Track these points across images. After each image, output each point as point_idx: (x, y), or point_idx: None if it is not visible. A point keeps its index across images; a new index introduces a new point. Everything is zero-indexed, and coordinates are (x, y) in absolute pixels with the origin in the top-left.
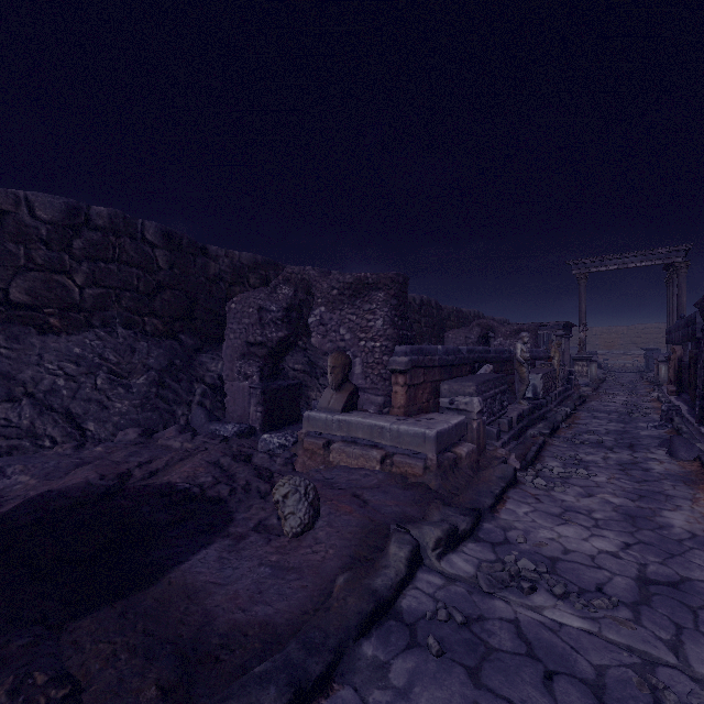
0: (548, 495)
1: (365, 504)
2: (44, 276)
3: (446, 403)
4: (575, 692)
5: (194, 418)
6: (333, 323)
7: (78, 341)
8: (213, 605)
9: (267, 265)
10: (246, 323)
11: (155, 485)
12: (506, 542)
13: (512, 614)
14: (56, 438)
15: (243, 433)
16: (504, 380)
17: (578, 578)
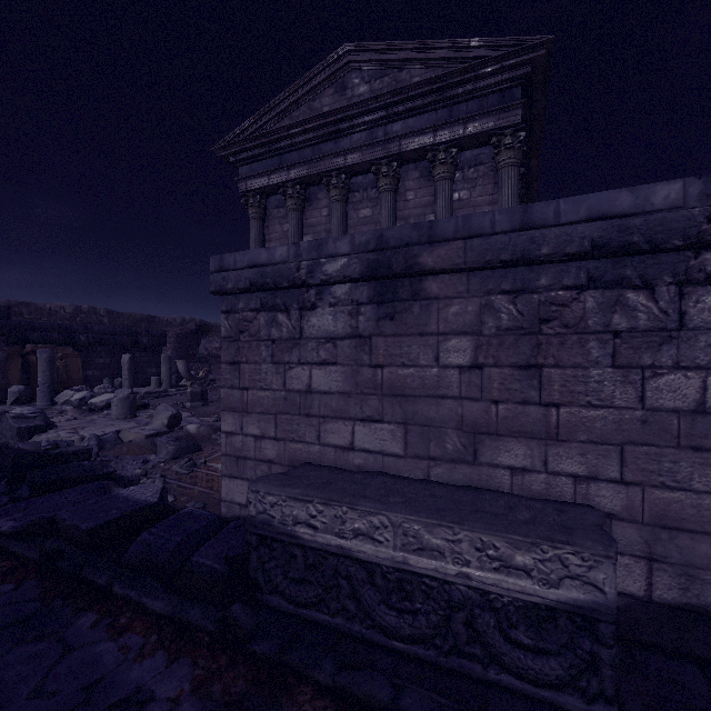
0: None
1: None
2: None
3: None
4: None
5: None
6: None
7: None
8: None
9: (21, 305)
10: None
11: None
12: None
13: None
14: None
15: None
16: None
17: None
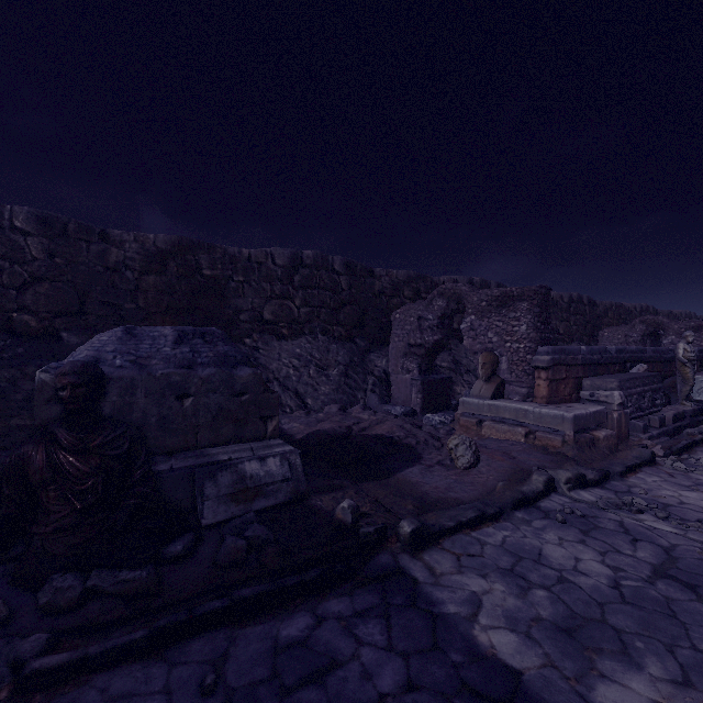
0: (684, 474)
1: (513, 458)
2: (279, 302)
3: (586, 395)
4: (650, 547)
5: (369, 401)
6: (482, 329)
7: (298, 344)
8: (425, 490)
9: (418, 279)
10: (408, 330)
11: (370, 434)
12: (628, 492)
13: (619, 519)
14: (292, 407)
15: (408, 414)
16: (656, 378)
17: (683, 514)
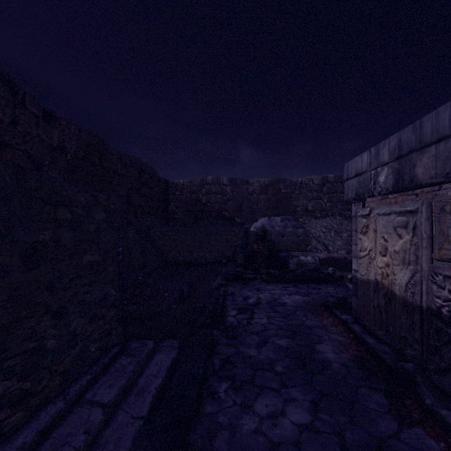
0: None
1: None
2: (315, 201)
3: None
4: None
5: None
6: None
7: (325, 221)
8: None
9: None
10: None
11: None
12: None
13: None
14: (321, 250)
15: None
16: None
17: None
